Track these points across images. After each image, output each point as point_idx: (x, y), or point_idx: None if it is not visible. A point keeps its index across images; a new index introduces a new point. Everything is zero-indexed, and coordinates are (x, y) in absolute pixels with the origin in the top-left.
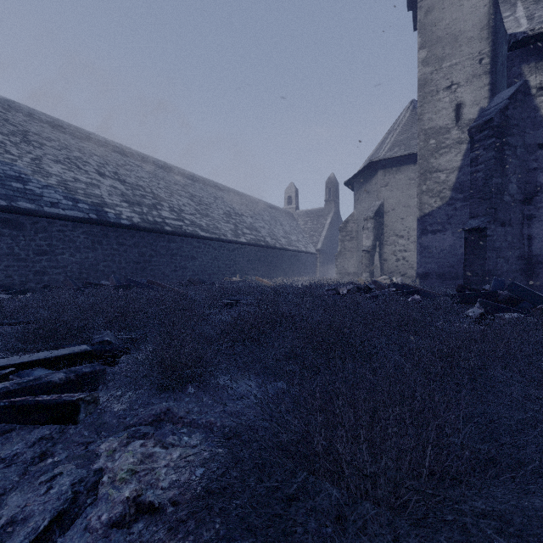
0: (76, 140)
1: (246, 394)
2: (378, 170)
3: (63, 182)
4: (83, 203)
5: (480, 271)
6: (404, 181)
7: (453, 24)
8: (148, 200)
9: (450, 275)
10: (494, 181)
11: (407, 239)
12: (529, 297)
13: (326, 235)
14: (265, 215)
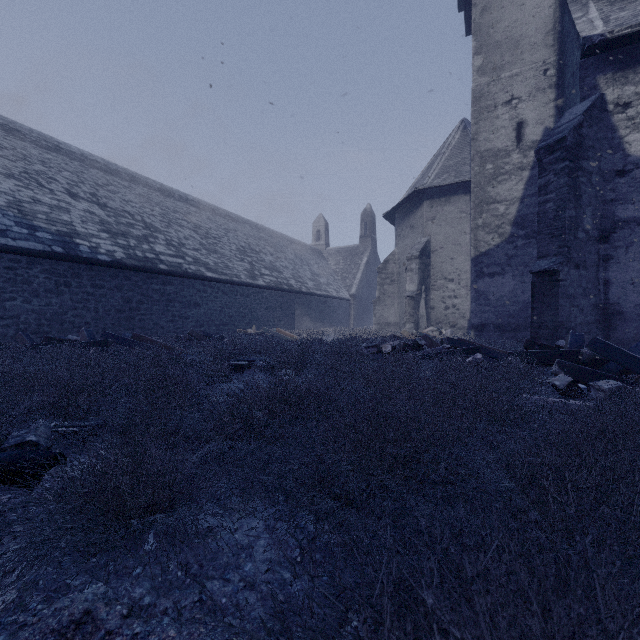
0: (40, 150)
1: (247, 546)
2: (424, 200)
3: (15, 203)
4: (44, 231)
5: (551, 322)
6: (454, 215)
7: (513, 26)
8: (138, 230)
9: (511, 326)
10: (567, 213)
11: (458, 283)
12: (618, 357)
13: (361, 277)
14: (288, 253)
